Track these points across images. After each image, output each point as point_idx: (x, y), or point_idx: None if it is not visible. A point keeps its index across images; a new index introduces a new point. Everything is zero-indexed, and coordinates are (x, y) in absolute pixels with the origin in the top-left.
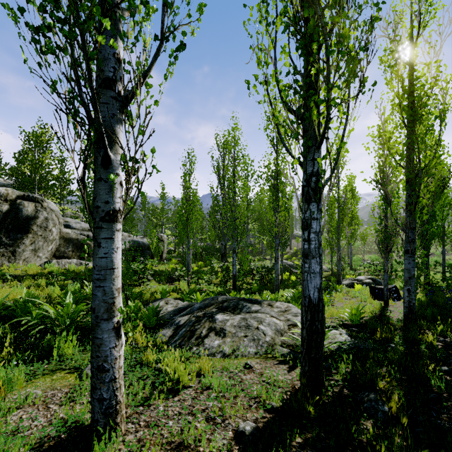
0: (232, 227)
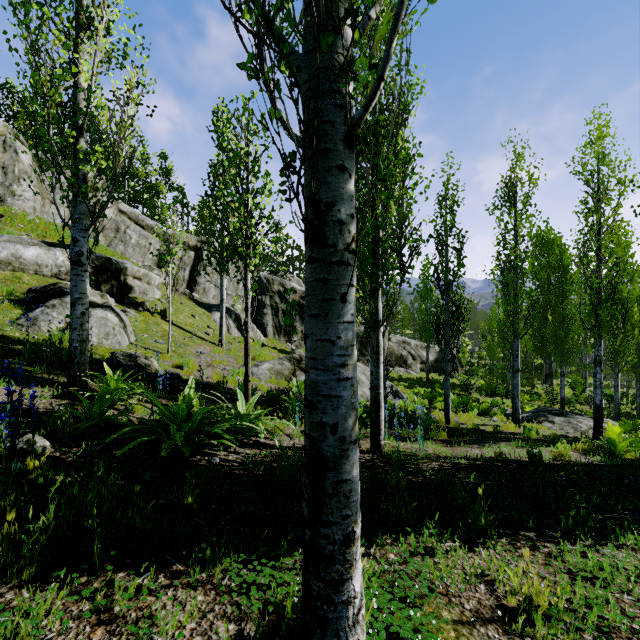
0: (560, 351)
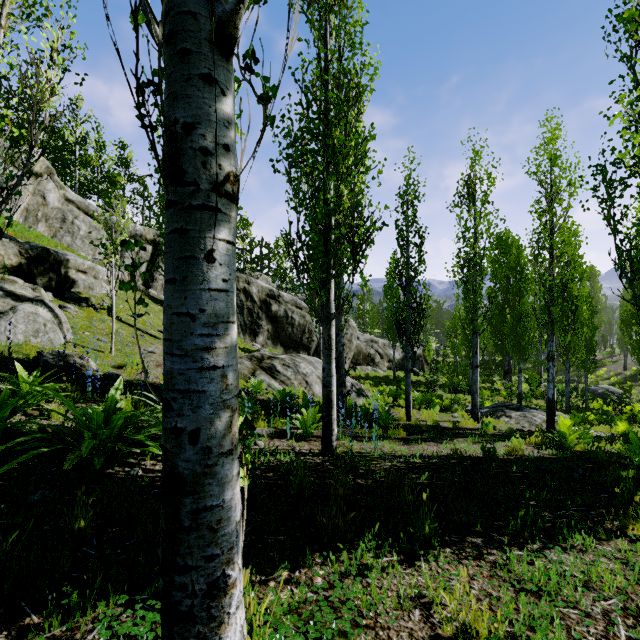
0: (517, 348)
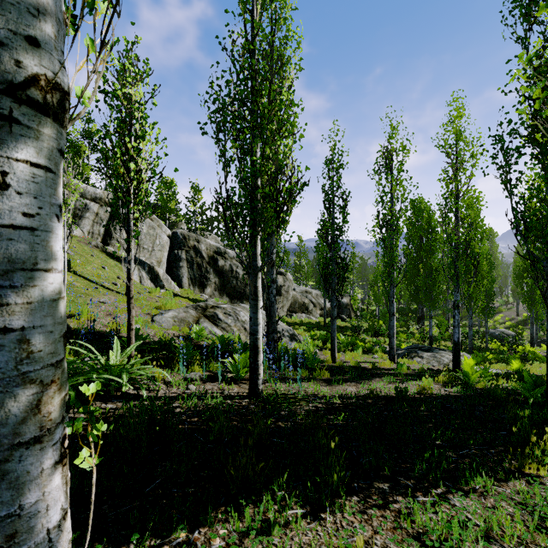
0: (429, 298)
